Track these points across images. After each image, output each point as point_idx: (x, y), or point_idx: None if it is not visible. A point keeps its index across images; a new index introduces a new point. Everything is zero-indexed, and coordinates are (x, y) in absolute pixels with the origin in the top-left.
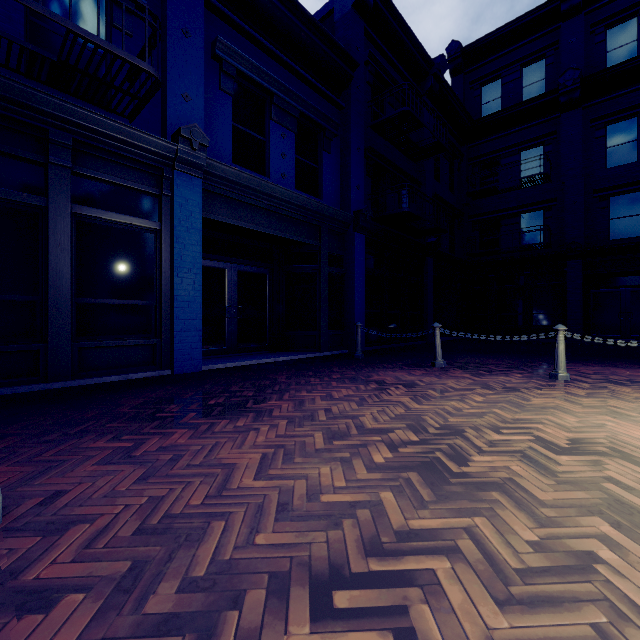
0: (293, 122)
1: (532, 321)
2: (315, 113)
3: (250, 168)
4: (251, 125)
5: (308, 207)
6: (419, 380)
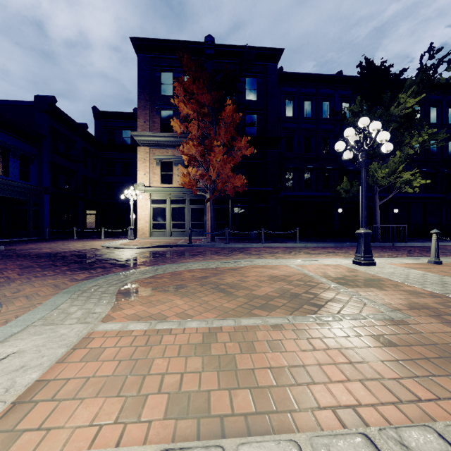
0: (18, 157)
1: (126, 226)
2: (28, 153)
3: (1, 174)
4: (1, 159)
5: (25, 187)
6: (68, 241)
